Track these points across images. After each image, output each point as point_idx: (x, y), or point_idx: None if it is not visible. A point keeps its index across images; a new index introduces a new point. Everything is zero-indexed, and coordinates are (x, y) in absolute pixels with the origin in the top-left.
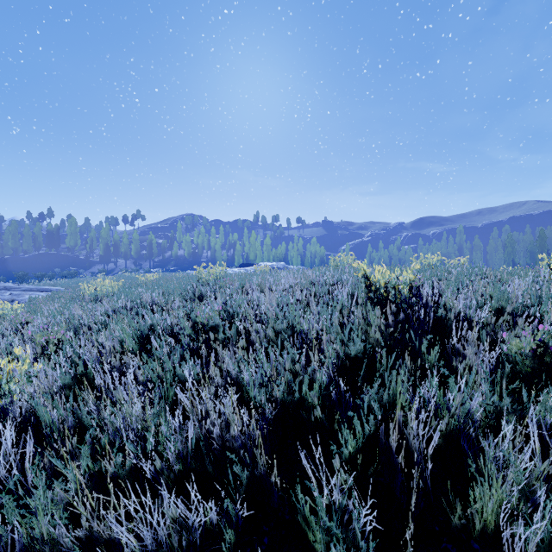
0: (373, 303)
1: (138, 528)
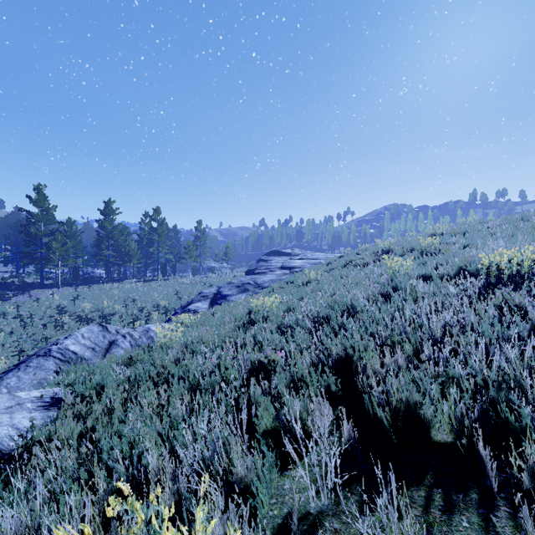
0: None
1: None
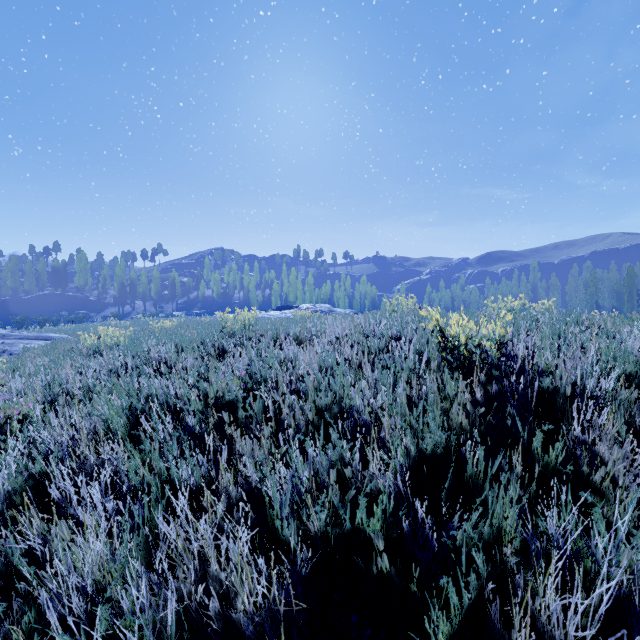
0: (450, 366)
1: None
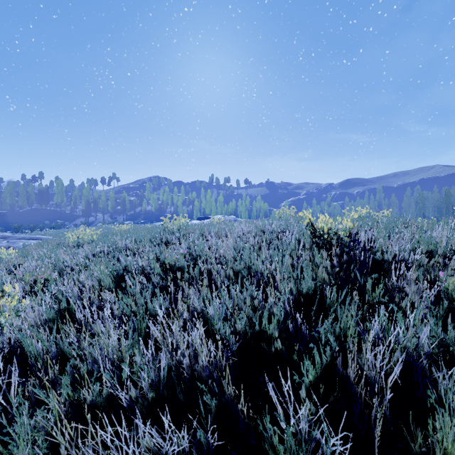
0: (318, 247)
1: (114, 452)
